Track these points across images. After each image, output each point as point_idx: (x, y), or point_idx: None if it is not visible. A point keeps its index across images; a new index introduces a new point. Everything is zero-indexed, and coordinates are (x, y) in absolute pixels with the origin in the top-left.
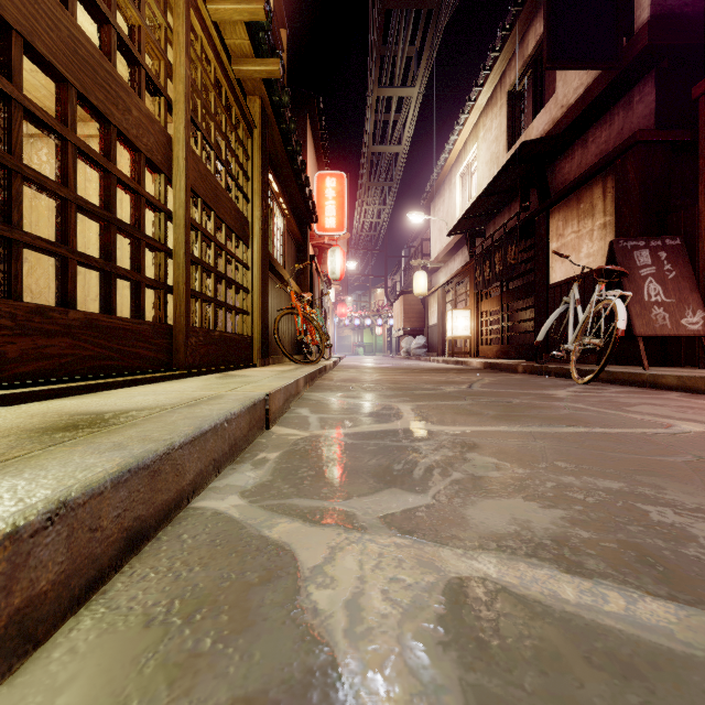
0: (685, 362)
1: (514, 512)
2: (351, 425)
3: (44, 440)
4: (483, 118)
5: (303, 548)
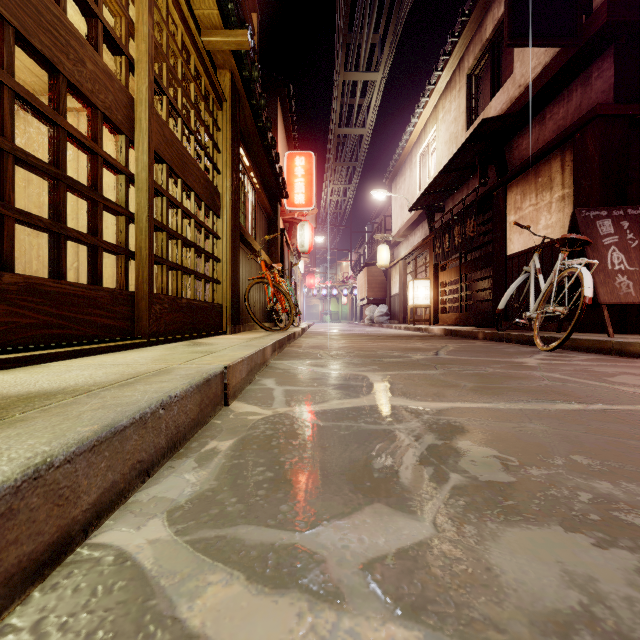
0: None
1: (562, 557)
2: (320, 401)
3: None
4: (442, 101)
5: None
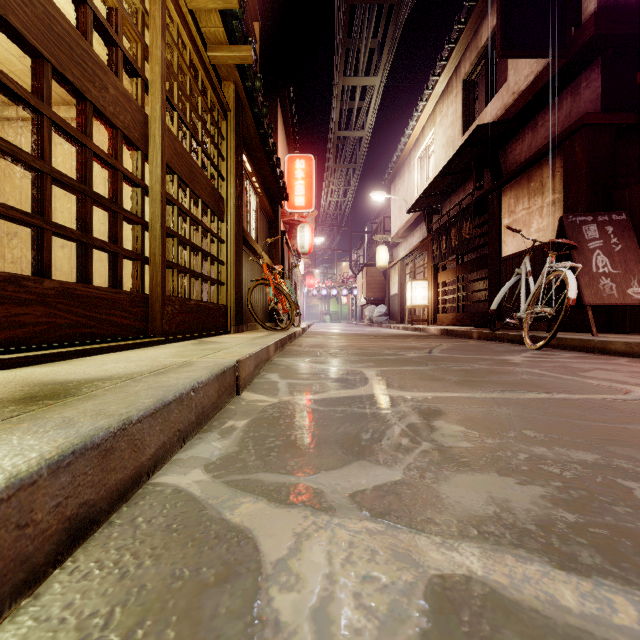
0: (630, 329)
1: (491, 490)
2: (319, 391)
3: None
4: (439, 105)
5: (266, 535)
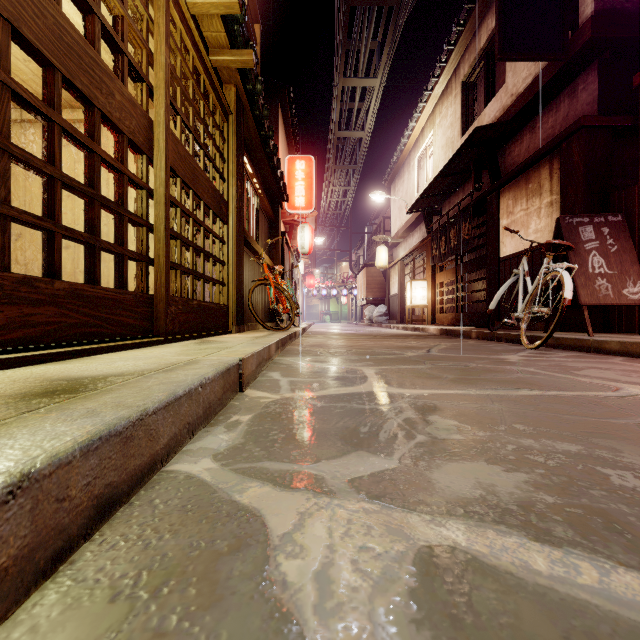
0: (626, 329)
1: (479, 476)
2: (320, 388)
3: (20, 406)
4: (439, 106)
5: (273, 513)
